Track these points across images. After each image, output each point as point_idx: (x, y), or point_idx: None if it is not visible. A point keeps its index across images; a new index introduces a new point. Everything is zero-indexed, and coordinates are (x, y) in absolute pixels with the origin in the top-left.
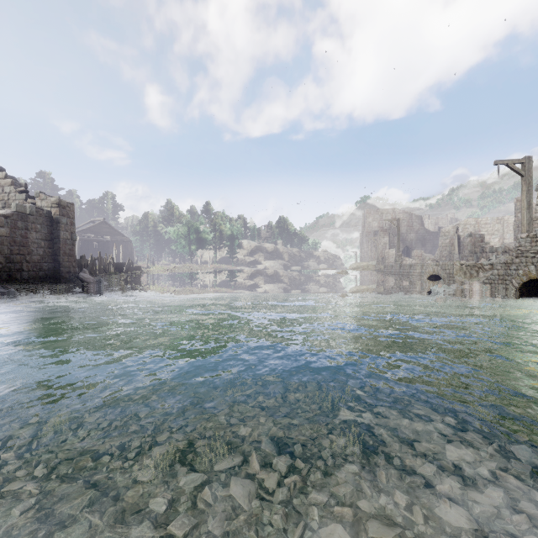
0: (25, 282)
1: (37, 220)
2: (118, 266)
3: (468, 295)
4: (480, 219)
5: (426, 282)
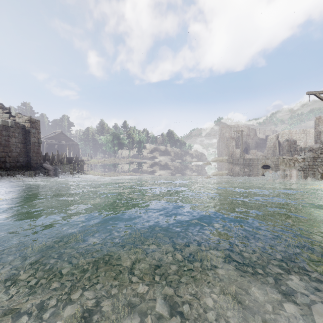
0: (8, 169)
1: (15, 130)
2: (69, 159)
3: (289, 178)
4: (292, 131)
5: (260, 170)
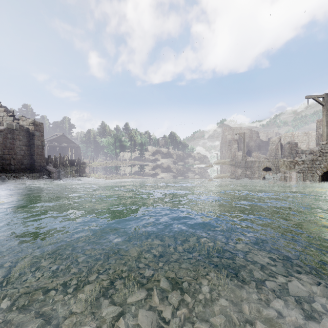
0: (12, 171)
1: (20, 133)
2: (71, 162)
3: (289, 180)
4: (294, 133)
5: (262, 172)
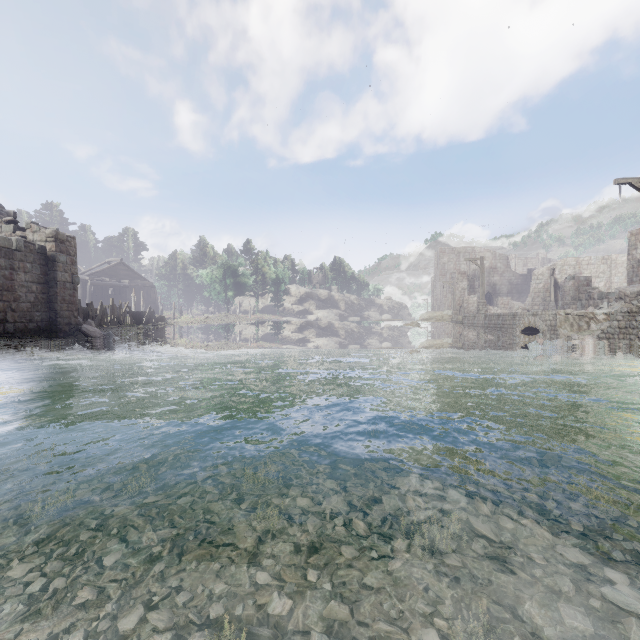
0: (10, 336)
1: (26, 258)
2: (136, 316)
3: (580, 353)
4: (581, 259)
5: (519, 337)
